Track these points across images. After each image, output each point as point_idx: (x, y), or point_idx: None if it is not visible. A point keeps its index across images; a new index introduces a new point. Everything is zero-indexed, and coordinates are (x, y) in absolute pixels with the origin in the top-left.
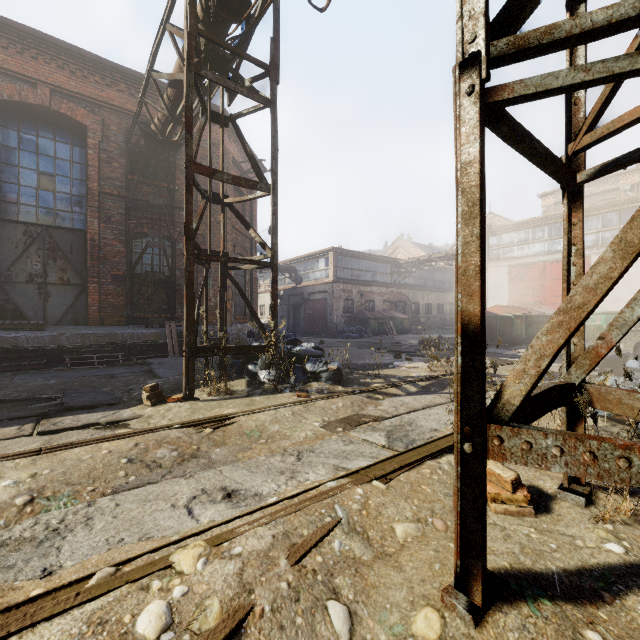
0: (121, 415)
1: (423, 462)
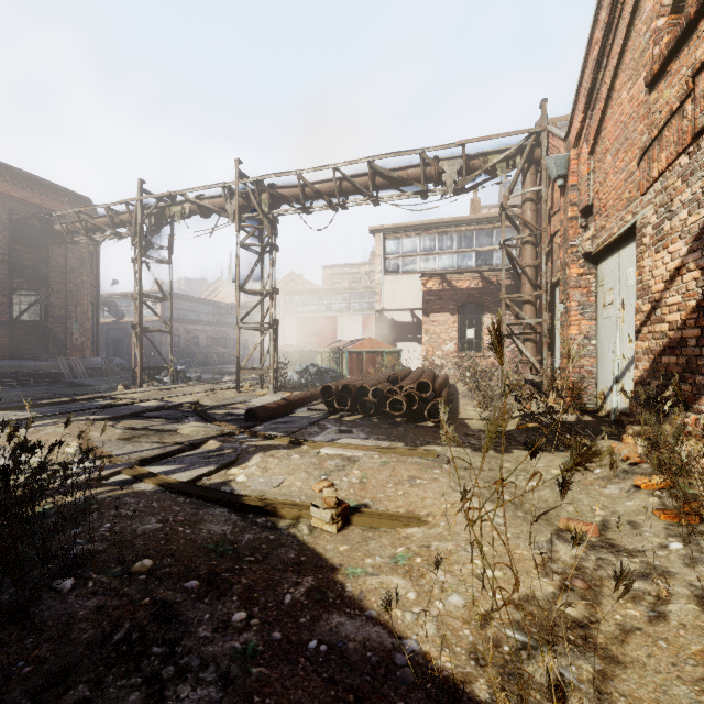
0: (116, 393)
1: (233, 389)
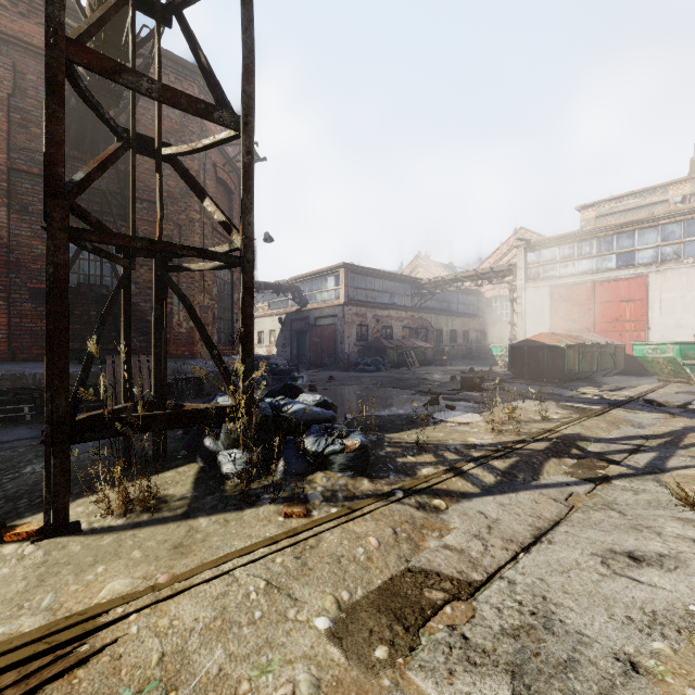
0: None
1: None
